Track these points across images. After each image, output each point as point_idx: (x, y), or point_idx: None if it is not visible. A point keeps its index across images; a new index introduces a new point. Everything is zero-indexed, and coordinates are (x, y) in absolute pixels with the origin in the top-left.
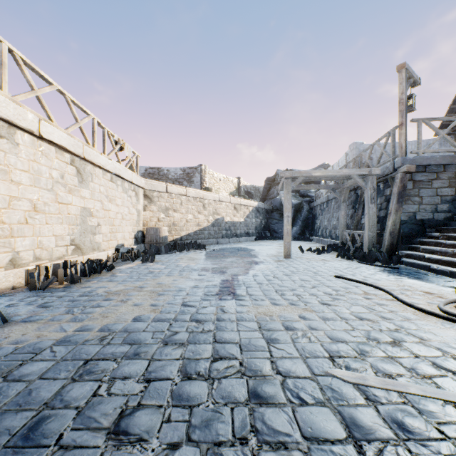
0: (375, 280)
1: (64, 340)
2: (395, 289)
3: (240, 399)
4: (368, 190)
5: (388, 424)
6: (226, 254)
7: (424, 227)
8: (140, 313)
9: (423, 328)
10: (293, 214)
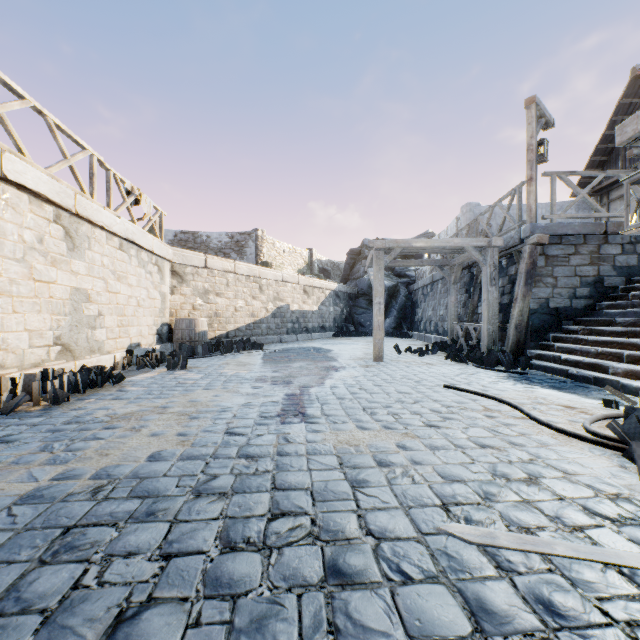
0: (499, 390)
1: (33, 495)
2: (526, 403)
3: (312, 579)
4: (486, 268)
5: (531, 605)
6: (292, 357)
7: (559, 318)
8: (159, 447)
9: (566, 456)
10: (386, 300)
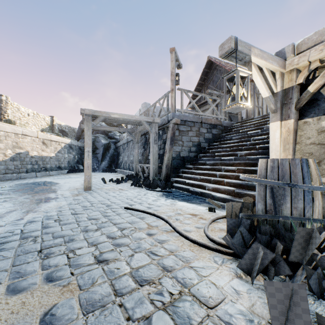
0: (157, 206)
1: None
2: (172, 215)
3: None
4: (152, 134)
5: None
6: (16, 192)
7: (184, 162)
8: None
9: (203, 275)
10: (103, 151)
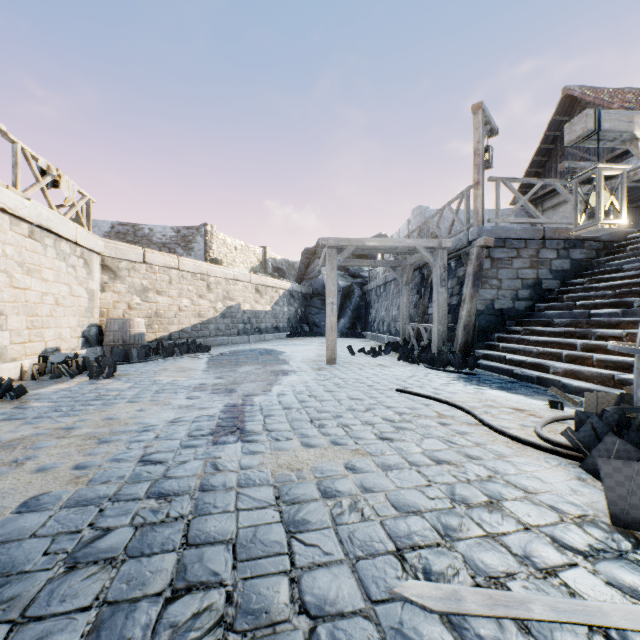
0: (450, 393)
1: None
2: (477, 406)
3: None
4: (437, 269)
5: None
6: (240, 360)
7: (503, 319)
8: (41, 488)
9: (524, 470)
10: (341, 300)
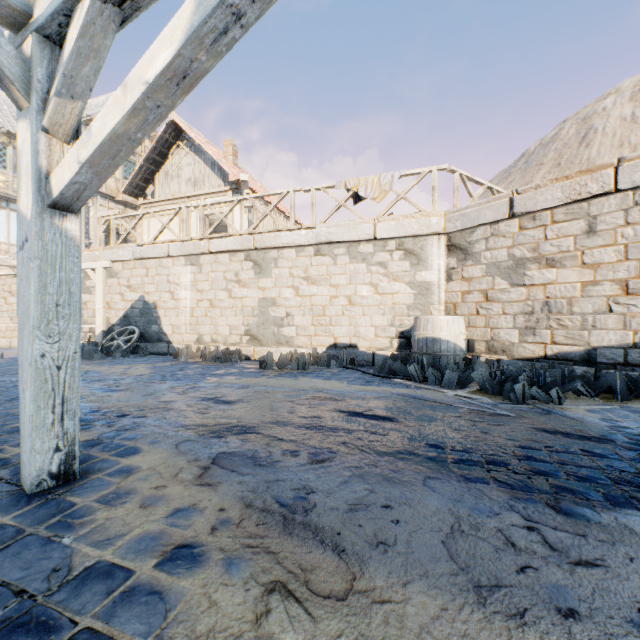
0: None
1: None
2: None
3: None
4: None
5: None
6: (320, 407)
7: None
8: None
9: None
10: None
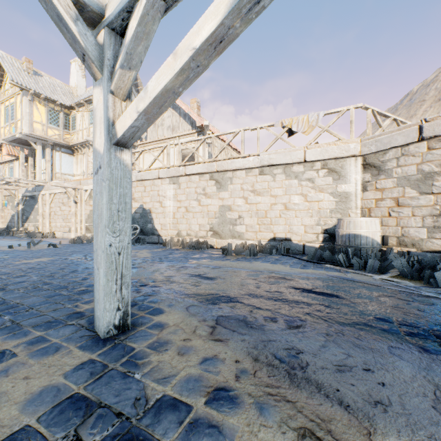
0: None
1: None
2: None
3: (35, 253)
4: None
5: None
6: (278, 285)
7: None
8: None
9: None
10: None
